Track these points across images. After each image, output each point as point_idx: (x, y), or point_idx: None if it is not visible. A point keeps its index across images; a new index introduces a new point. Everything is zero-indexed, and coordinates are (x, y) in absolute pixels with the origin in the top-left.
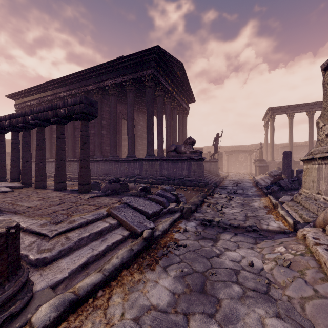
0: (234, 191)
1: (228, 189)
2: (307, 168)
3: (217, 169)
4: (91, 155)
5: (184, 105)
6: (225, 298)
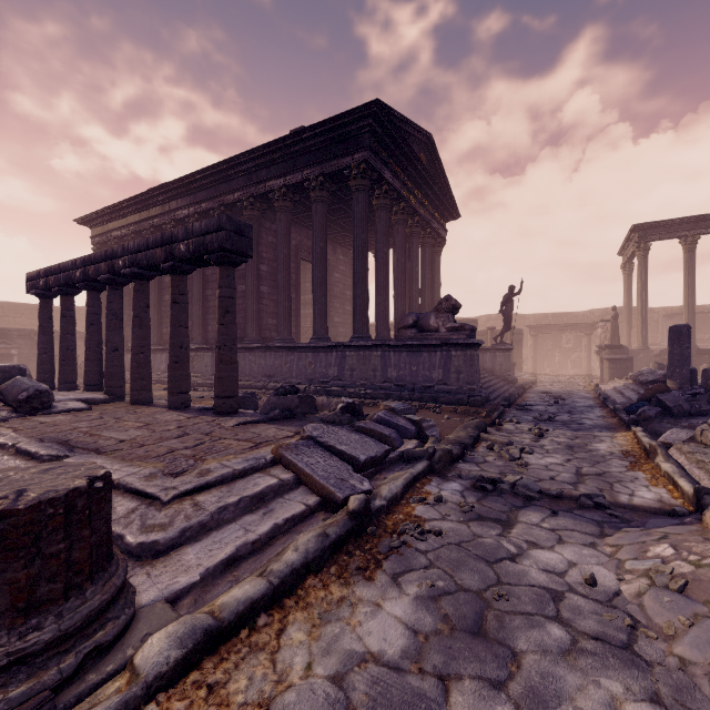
0: (551, 416)
1: (537, 412)
2: None
3: (509, 368)
4: (238, 337)
5: (435, 227)
6: (530, 650)
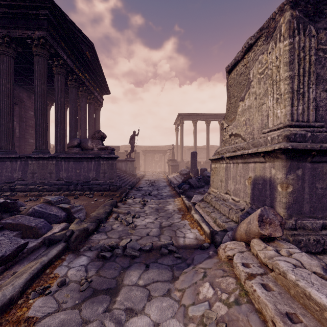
0: (150, 193)
1: (144, 190)
2: (215, 167)
3: (133, 169)
4: None
5: (97, 95)
6: None
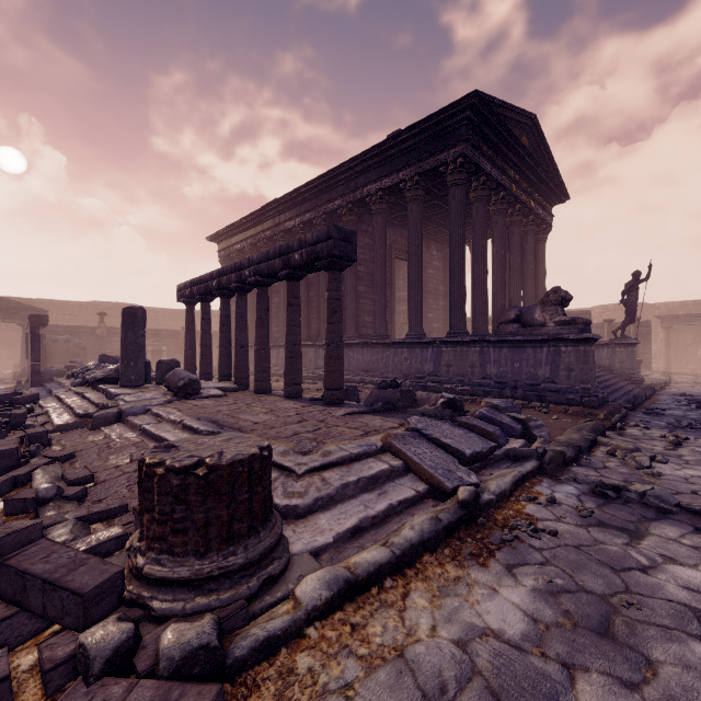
0: (692, 423)
1: (671, 417)
2: None
3: (633, 365)
4: None
5: (539, 213)
6: (669, 661)
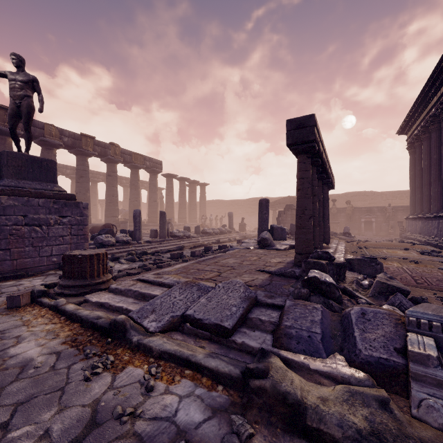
0: None
1: None
2: None
3: None
4: None
5: None
6: None
